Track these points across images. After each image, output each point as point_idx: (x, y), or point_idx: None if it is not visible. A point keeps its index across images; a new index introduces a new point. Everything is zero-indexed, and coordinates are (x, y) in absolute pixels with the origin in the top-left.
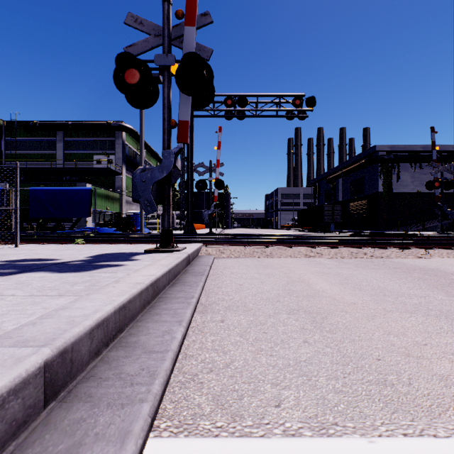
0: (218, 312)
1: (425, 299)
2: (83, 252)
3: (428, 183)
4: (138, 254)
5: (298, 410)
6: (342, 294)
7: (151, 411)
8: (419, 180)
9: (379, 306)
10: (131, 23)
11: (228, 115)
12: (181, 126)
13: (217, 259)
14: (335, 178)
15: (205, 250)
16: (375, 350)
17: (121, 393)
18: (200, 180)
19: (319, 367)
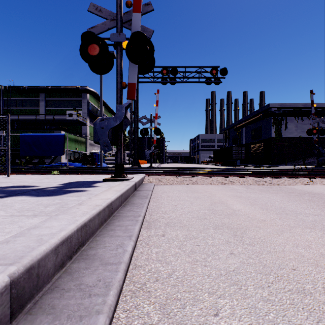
0: (160, 228)
1: (318, 217)
2: (57, 181)
3: (308, 130)
4: (98, 182)
5: (234, 319)
6: (254, 213)
7: (106, 323)
8: (301, 128)
9: (284, 223)
10: (93, 11)
11: (163, 81)
12: (130, 87)
13: (156, 186)
14: (240, 127)
15: (147, 179)
16: (289, 260)
17: (80, 304)
18: (143, 128)
19: (246, 277)
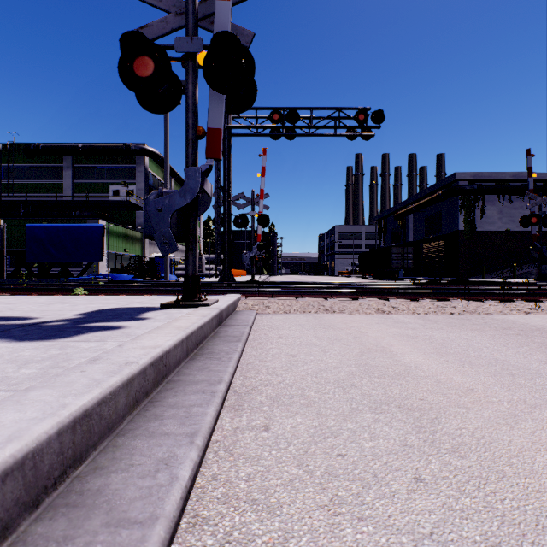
0: (260, 408)
1: None
2: (76, 307)
3: (522, 219)
4: (151, 309)
5: None
6: (448, 373)
7: None
8: (508, 216)
9: (514, 396)
10: None
11: (274, 133)
12: (212, 136)
13: (260, 316)
14: (405, 214)
15: (244, 304)
16: None
17: None
18: (239, 215)
19: None
